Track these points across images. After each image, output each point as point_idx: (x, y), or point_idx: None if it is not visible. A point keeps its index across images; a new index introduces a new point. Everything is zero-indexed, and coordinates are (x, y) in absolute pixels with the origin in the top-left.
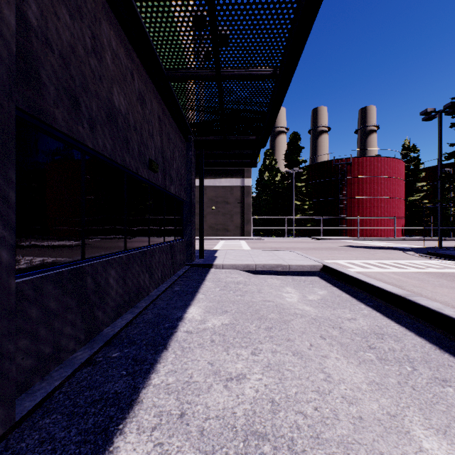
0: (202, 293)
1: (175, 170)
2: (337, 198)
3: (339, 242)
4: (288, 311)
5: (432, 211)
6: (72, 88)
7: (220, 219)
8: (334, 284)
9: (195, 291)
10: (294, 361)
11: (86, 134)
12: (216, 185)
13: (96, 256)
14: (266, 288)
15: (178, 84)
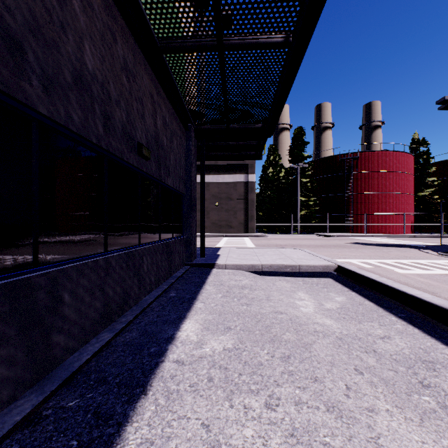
0: (201, 300)
1: (172, 160)
2: (343, 194)
3: (346, 239)
4: (307, 327)
5: (443, 207)
6: (8, 24)
7: (223, 215)
8: (352, 288)
9: (193, 297)
10: (331, 424)
11: (36, 94)
12: (219, 181)
13: (58, 261)
14: (275, 295)
15: (174, 59)
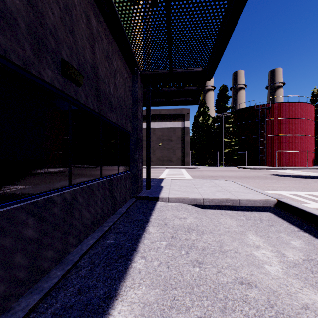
0: (142, 254)
1: (117, 97)
2: (258, 136)
3: (263, 171)
4: None
5: None
6: None
7: (165, 152)
8: (301, 227)
9: (133, 247)
10: None
11: None
12: (162, 127)
13: None
14: (227, 241)
15: None
